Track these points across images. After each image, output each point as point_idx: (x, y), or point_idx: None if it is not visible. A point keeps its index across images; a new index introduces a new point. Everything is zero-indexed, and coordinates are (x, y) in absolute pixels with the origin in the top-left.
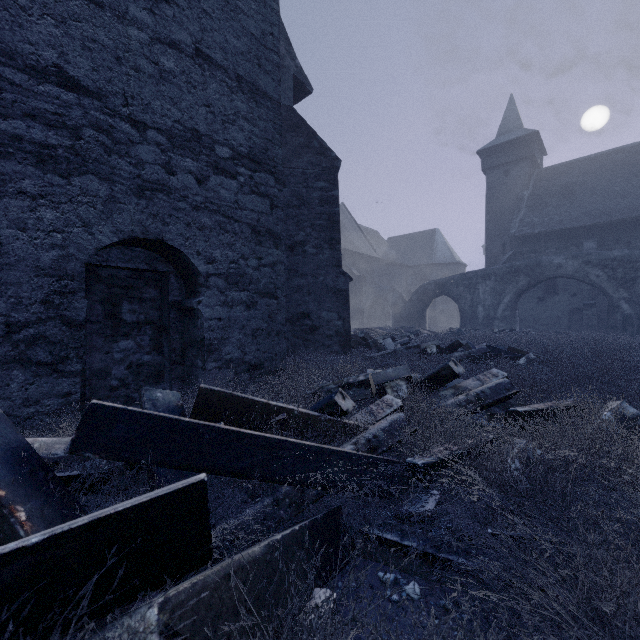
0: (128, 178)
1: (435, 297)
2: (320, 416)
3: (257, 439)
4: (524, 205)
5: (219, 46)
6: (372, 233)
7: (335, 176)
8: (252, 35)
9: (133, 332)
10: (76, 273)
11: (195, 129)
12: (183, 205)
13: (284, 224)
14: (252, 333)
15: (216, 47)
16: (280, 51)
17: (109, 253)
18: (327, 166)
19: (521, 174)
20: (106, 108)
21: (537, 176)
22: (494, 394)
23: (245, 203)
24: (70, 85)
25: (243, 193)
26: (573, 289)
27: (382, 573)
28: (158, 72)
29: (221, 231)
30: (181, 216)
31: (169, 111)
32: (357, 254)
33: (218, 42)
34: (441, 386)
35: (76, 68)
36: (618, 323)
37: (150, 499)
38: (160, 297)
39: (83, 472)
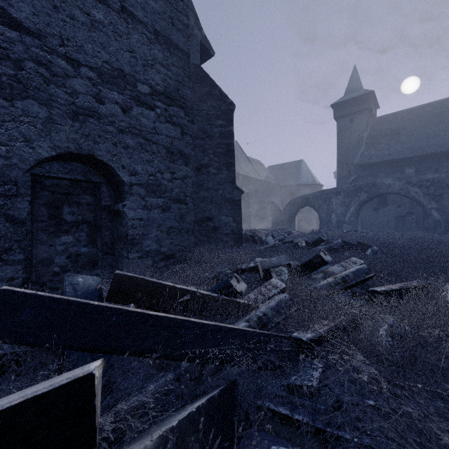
0: (64, 104)
1: (301, 207)
2: (218, 297)
3: (161, 320)
4: (364, 143)
5: (140, 6)
6: (257, 162)
7: (231, 116)
8: (167, 0)
9: (72, 229)
10: (18, 179)
11: (121, 69)
12: (111, 128)
13: (193, 151)
14: (167, 230)
15: (138, 6)
16: (190, 23)
17: (51, 166)
18: (225, 109)
19: (362, 121)
20: (45, 46)
21: (373, 123)
22: (356, 277)
23: (161, 129)
24: (13, 25)
25: (159, 122)
26: (398, 202)
27: (275, 447)
28: (90, 21)
29: (142, 150)
30: (109, 137)
31: (99, 53)
32: (246, 177)
33: (139, 2)
34: (313, 271)
35: (18, 11)
36: (430, 226)
37: (25, 400)
38: (94, 202)
39: (0, 352)
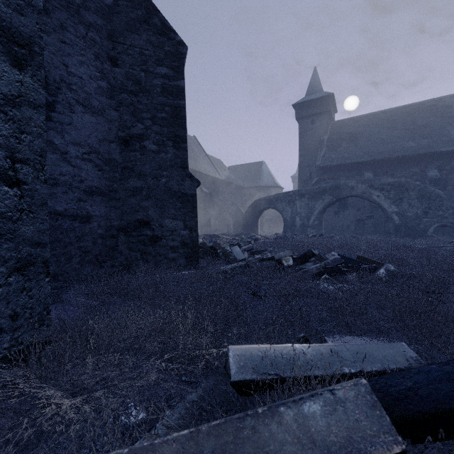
0: None
1: (265, 210)
2: None
3: None
4: (325, 145)
5: None
6: (217, 161)
7: (180, 64)
8: None
9: None
10: None
11: None
12: None
13: (116, 111)
14: None
15: None
16: None
17: None
18: (171, 50)
19: (322, 123)
20: None
21: (332, 126)
22: None
23: None
24: None
25: None
26: (357, 205)
27: None
28: None
29: None
30: None
31: None
32: (206, 175)
33: None
34: None
35: None
36: (391, 230)
37: None
38: None
39: None
